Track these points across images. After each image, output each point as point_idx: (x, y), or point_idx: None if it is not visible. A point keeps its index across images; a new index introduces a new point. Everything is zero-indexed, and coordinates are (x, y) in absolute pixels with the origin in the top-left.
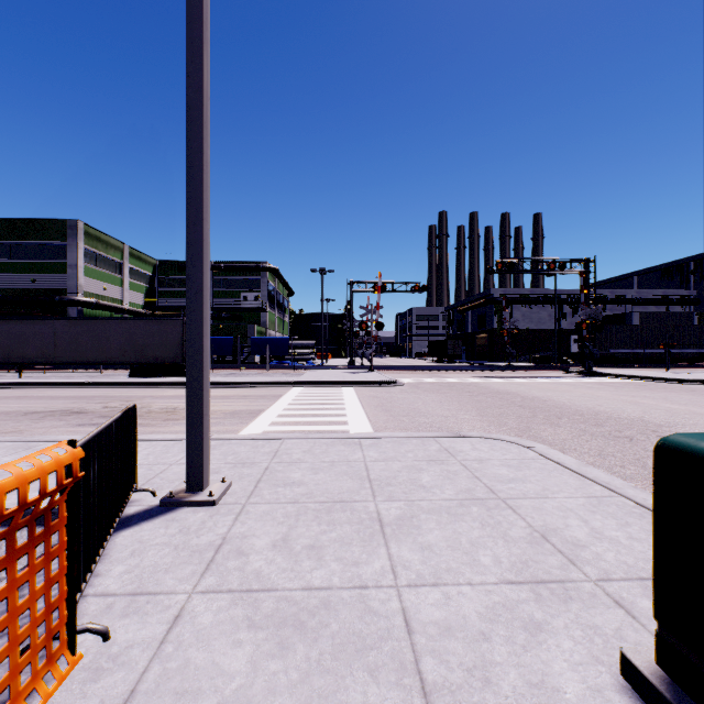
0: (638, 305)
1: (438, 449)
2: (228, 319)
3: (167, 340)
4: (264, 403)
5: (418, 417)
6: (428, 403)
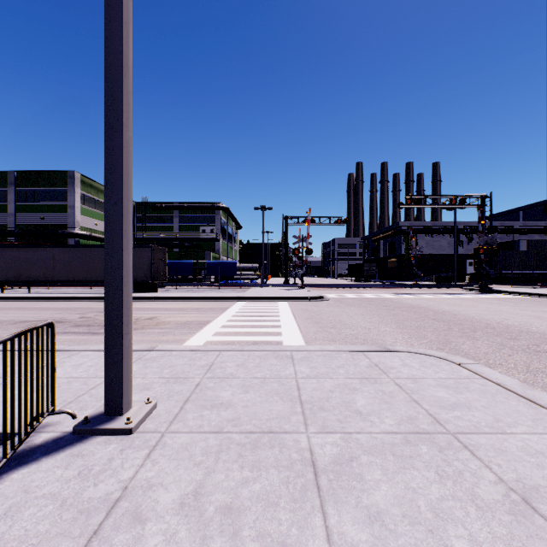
0: (524, 234)
1: (368, 364)
2: (190, 247)
3: (139, 263)
4: (212, 314)
5: (344, 329)
6: (351, 315)
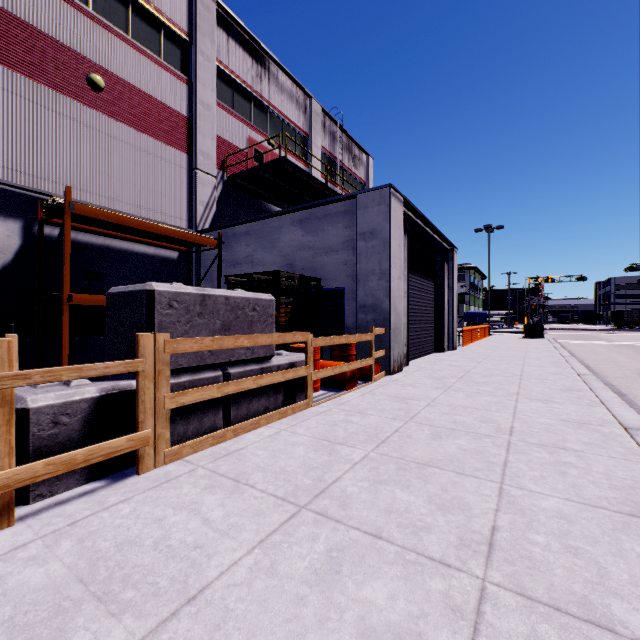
0: None
1: None
2: None
3: None
4: None
5: None
6: None
